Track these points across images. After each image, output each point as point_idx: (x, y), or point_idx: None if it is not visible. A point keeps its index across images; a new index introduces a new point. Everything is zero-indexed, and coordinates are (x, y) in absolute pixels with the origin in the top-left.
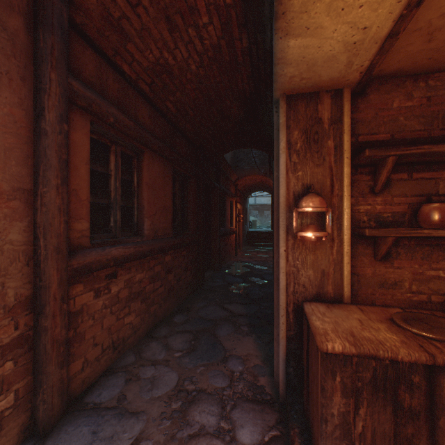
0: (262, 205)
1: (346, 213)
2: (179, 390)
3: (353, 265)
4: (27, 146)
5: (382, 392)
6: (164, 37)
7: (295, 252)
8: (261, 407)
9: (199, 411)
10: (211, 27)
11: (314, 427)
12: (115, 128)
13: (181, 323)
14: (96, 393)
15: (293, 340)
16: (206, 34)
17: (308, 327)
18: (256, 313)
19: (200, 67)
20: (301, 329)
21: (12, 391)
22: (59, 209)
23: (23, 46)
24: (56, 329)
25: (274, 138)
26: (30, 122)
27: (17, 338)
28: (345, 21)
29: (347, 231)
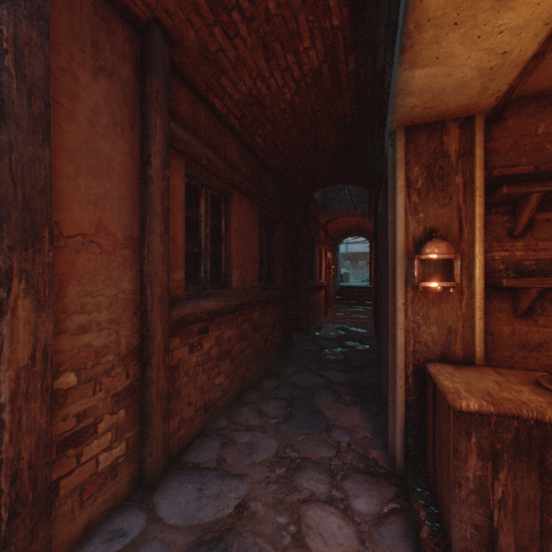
0: (355, 254)
1: (478, 261)
2: (280, 456)
3: (486, 322)
4: (135, 194)
5: (525, 455)
6: (259, 66)
7: (415, 306)
8: (375, 480)
9: (307, 479)
10: (312, 51)
11: (444, 495)
12: (207, 170)
13: (271, 389)
14: (193, 454)
15: (412, 406)
16: (306, 59)
17: (434, 388)
18: (359, 381)
19: (296, 95)
20: (422, 395)
21: (124, 439)
22: (162, 258)
23: (133, 93)
24: (160, 382)
25: (389, 175)
26: (137, 170)
27: (127, 387)
28: (481, 48)
29: (479, 281)
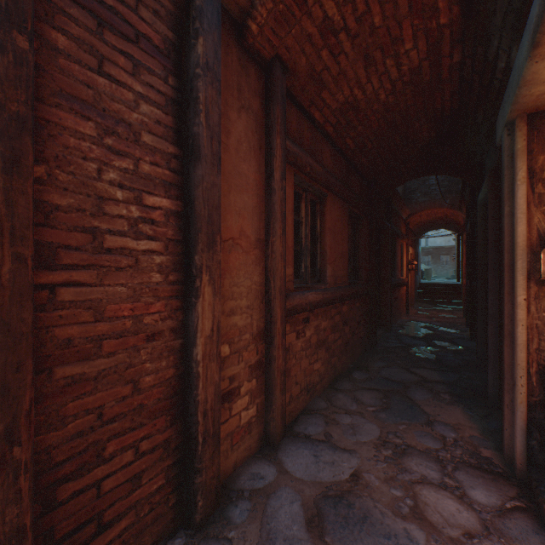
0: (437, 248)
1: None
2: (384, 440)
3: None
4: (261, 204)
5: None
6: (357, 75)
7: (539, 302)
8: (491, 477)
9: (415, 463)
10: (413, 52)
11: None
12: (308, 177)
13: (362, 380)
14: (302, 427)
15: (536, 408)
16: (406, 60)
17: None
18: (457, 382)
19: (390, 95)
20: None
21: (255, 403)
22: (280, 256)
23: (260, 121)
24: (279, 360)
25: (505, 166)
26: (263, 184)
27: (257, 361)
28: None
29: None
